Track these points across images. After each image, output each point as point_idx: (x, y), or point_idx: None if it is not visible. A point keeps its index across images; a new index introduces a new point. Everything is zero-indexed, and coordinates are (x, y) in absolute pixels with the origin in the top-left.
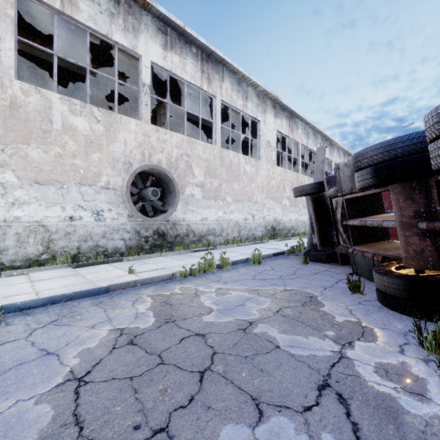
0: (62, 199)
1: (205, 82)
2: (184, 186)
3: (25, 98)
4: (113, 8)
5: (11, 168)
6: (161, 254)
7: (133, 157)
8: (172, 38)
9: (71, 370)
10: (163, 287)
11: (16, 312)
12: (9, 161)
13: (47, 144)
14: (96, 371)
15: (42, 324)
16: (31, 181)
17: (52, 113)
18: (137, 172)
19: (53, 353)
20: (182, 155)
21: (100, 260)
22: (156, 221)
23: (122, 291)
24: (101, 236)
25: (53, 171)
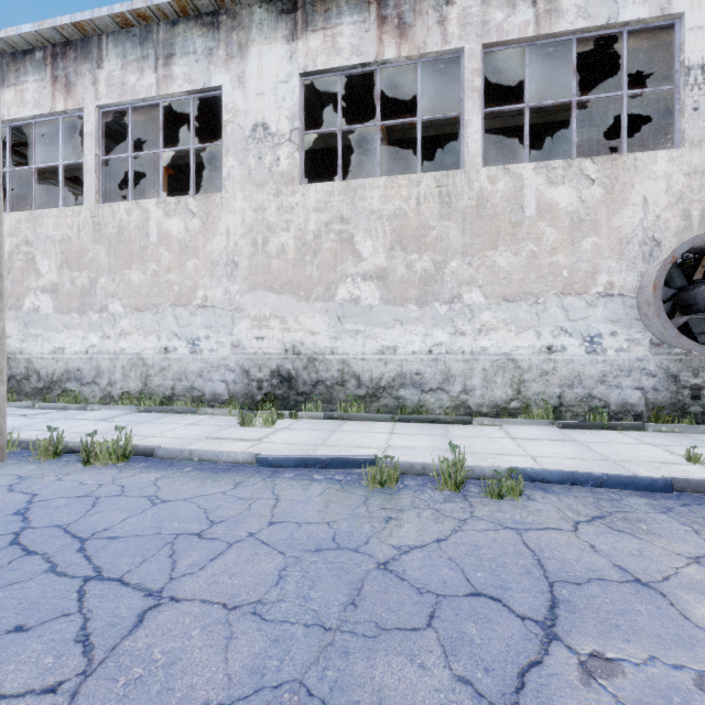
0: (536, 321)
1: None
2: None
3: (491, 188)
4: None
5: (477, 284)
6: None
7: (662, 227)
8: None
9: None
10: None
11: (526, 481)
12: (475, 277)
13: (517, 242)
14: None
15: (581, 515)
16: (498, 299)
17: (523, 195)
18: (677, 254)
19: (650, 586)
20: None
21: (600, 422)
22: None
23: (704, 499)
24: (596, 380)
25: (525, 280)
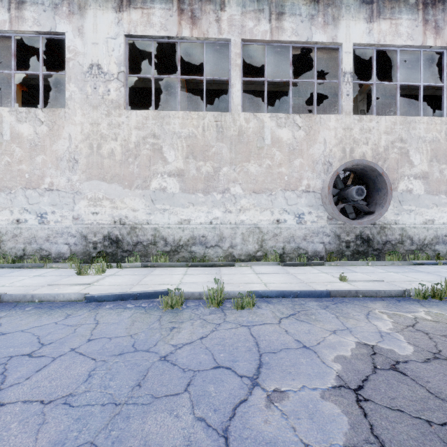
0: (271, 205)
1: (429, 35)
2: (396, 180)
3: (246, 125)
4: (312, 10)
5: (238, 182)
6: (368, 262)
7: (333, 156)
8: (380, 3)
9: (339, 375)
10: (397, 306)
11: (259, 298)
12: (237, 178)
13: (261, 158)
14: (370, 389)
15: (284, 314)
16: (250, 191)
17: (264, 132)
18: (339, 171)
19: (310, 348)
20: (393, 142)
21: (303, 262)
22: (361, 223)
23: (344, 299)
24: (302, 239)
25: (265, 181)
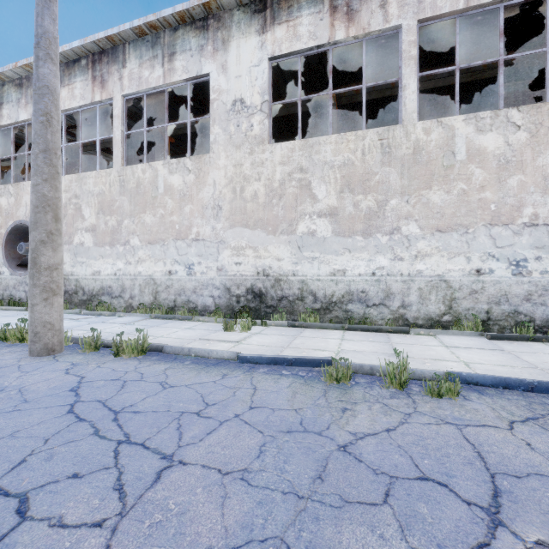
0: (466, 248)
1: None
2: None
3: (426, 138)
4: None
5: (414, 218)
6: None
7: None
8: None
9: None
10: None
11: (461, 384)
12: (412, 212)
13: (449, 182)
14: None
15: (515, 416)
16: (432, 230)
17: (454, 143)
18: None
19: None
20: None
21: (526, 335)
22: None
23: None
24: (522, 299)
25: (456, 214)
